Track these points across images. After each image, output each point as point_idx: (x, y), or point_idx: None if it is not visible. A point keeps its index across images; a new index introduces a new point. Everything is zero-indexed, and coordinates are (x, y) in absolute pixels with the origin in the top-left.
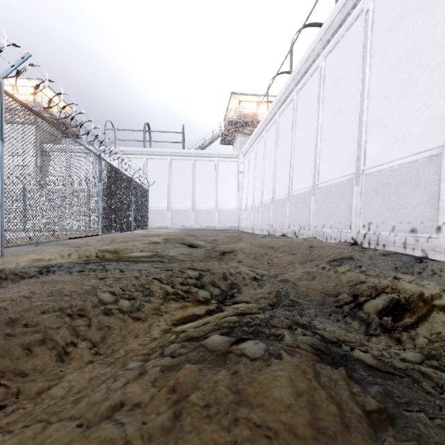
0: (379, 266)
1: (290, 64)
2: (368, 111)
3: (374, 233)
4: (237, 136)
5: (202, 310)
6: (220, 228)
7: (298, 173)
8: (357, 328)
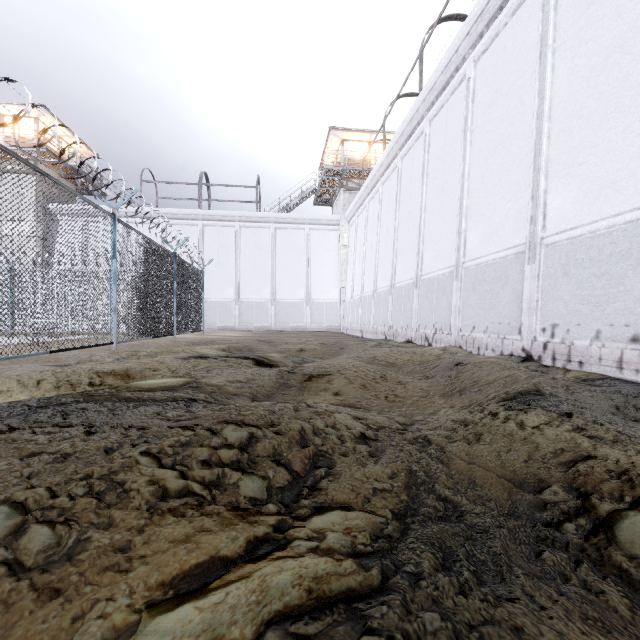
0: (590, 406)
1: (420, 78)
2: (549, 141)
3: (562, 343)
4: (338, 193)
5: (238, 542)
6: (313, 329)
7: (432, 245)
8: (627, 615)
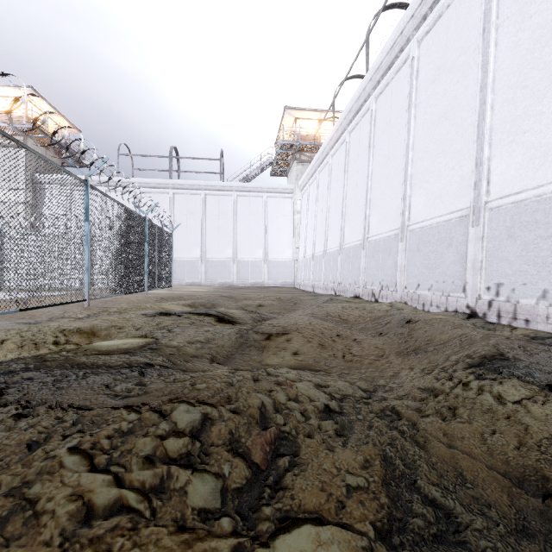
0: None
1: (366, 60)
2: (493, 112)
3: (507, 301)
4: (292, 165)
5: None
6: (270, 285)
7: (378, 210)
8: None
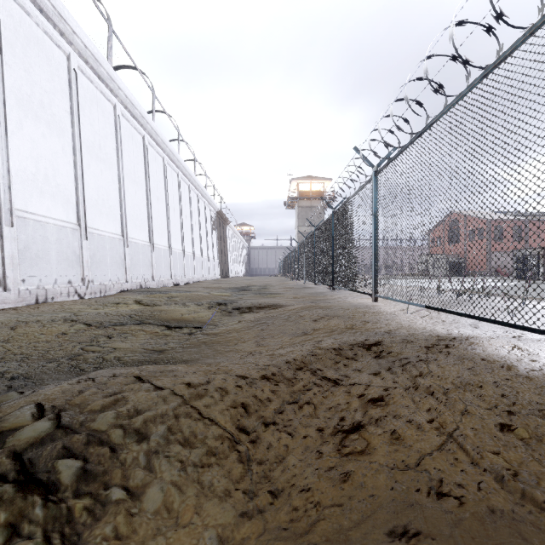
0: None
1: None
2: None
3: None
4: None
5: None
6: None
7: None
8: None
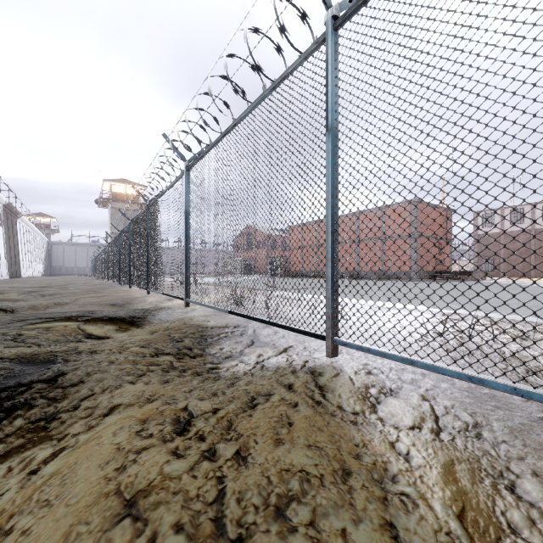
0: None
1: None
2: None
3: None
4: None
5: None
6: None
7: None
8: None
